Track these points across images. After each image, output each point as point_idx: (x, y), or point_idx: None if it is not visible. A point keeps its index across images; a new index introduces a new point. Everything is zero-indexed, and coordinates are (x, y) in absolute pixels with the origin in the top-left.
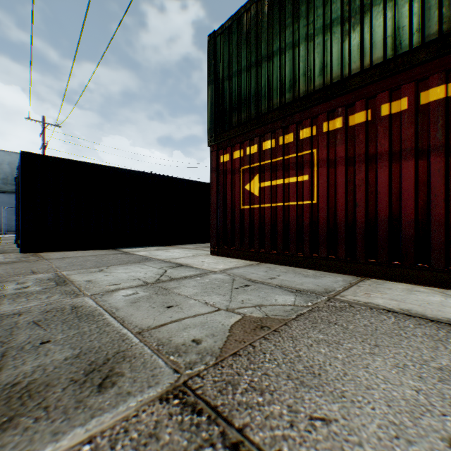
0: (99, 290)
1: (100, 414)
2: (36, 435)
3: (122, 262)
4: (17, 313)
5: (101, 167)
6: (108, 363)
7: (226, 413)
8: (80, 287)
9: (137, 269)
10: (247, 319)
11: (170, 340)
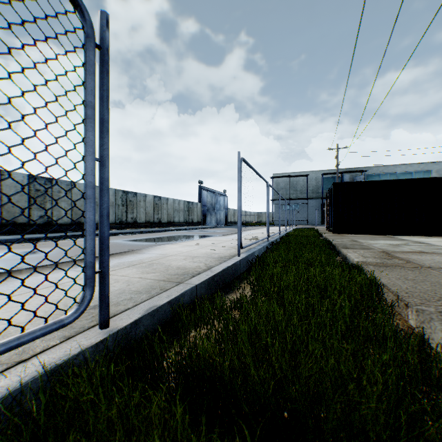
0: (369, 243)
1: (365, 250)
2: (355, 249)
3: (385, 239)
4: (344, 243)
5: (375, 182)
6: (367, 249)
7: (388, 253)
8: (362, 242)
9: (391, 242)
10: (420, 251)
11: (386, 249)
